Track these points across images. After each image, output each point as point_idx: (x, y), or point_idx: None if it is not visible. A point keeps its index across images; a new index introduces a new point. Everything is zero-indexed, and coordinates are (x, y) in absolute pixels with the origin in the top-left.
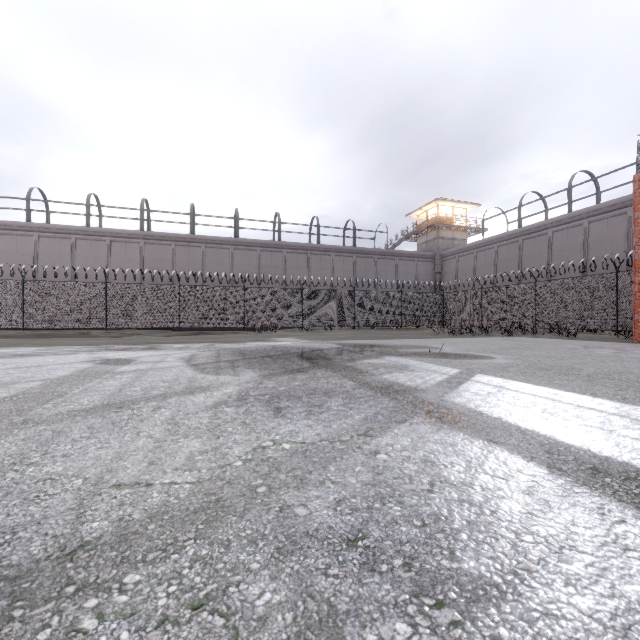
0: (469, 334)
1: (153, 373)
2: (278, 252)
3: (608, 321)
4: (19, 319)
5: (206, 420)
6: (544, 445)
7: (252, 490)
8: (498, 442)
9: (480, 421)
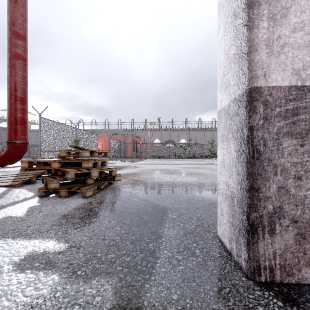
0: None
1: None
2: None
3: None
4: None
5: None
6: None
7: None
8: None
9: None
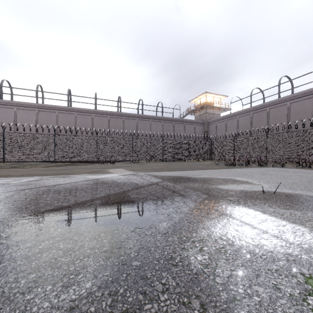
0: (236, 165)
1: None
2: (120, 118)
3: None
4: None
5: None
6: None
7: None
8: None
9: None
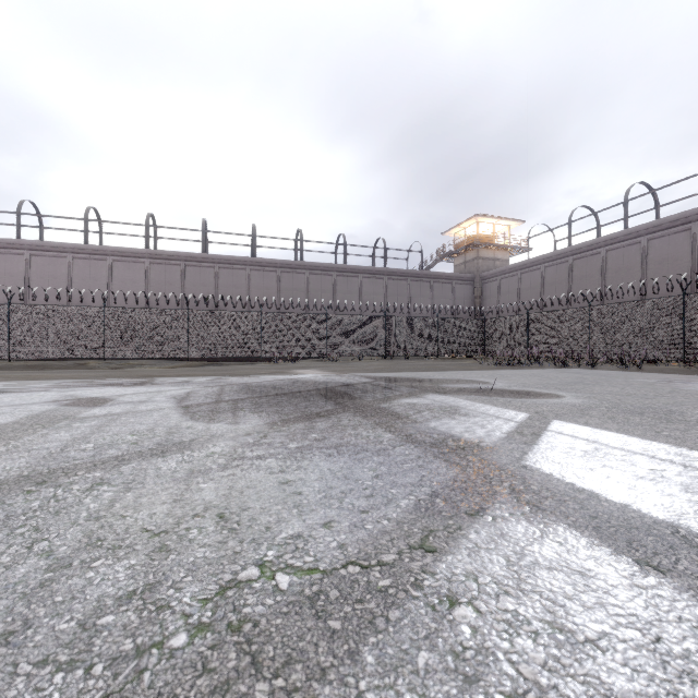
0: (517, 365)
1: (126, 419)
2: (300, 273)
3: (673, 350)
4: (4, 348)
5: (162, 511)
6: None
7: None
8: (661, 567)
9: (602, 512)
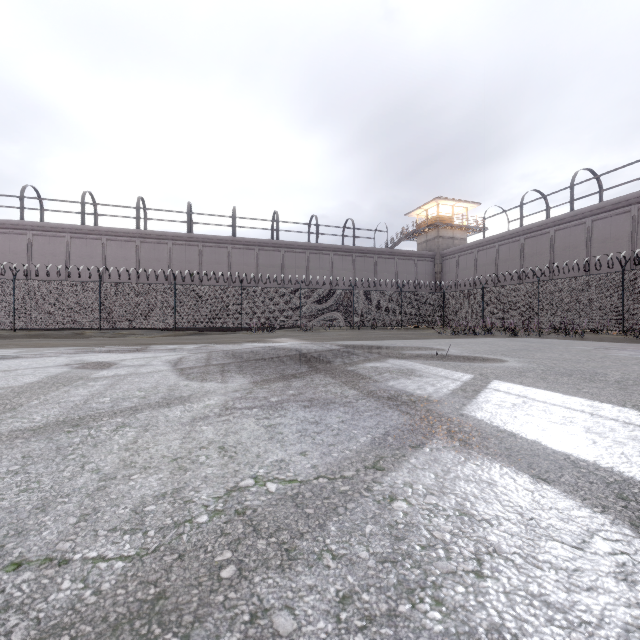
0: (472, 334)
1: (132, 379)
2: (276, 251)
3: (614, 321)
4: (10, 319)
5: (175, 444)
6: (610, 484)
7: (213, 573)
8: (548, 479)
9: (515, 445)
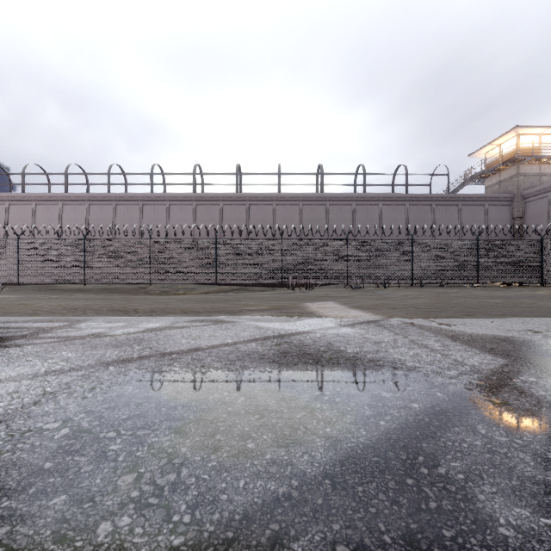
0: None
1: None
2: (321, 205)
3: None
4: (81, 275)
5: None
6: None
7: None
8: None
9: None
